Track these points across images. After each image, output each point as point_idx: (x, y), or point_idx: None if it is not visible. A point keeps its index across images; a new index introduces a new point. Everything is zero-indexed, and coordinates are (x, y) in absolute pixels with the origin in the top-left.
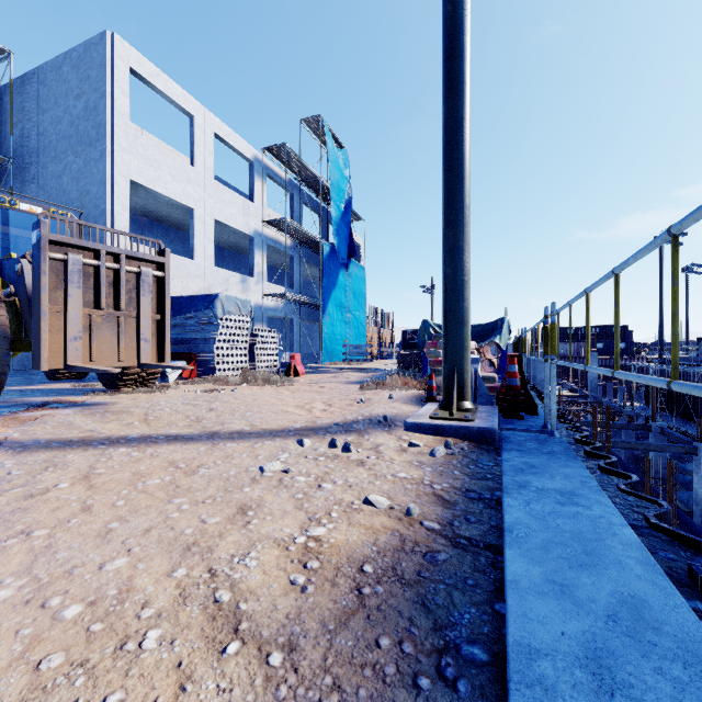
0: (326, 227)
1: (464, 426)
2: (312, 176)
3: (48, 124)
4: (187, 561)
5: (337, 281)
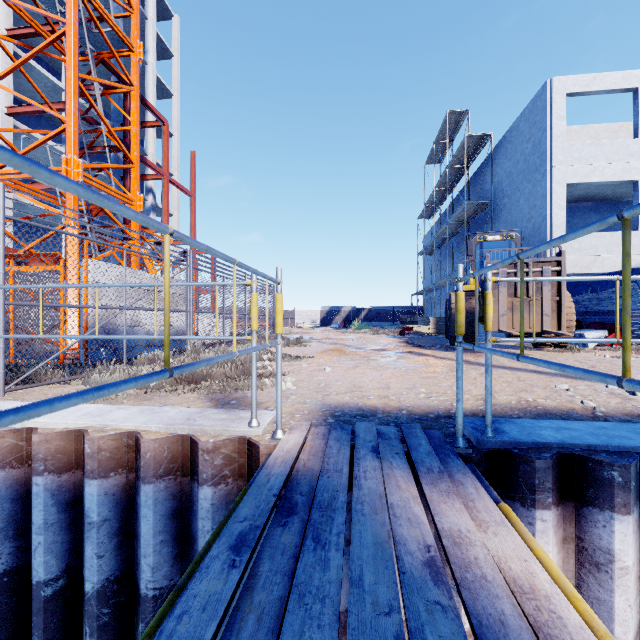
0: None
1: None
2: None
3: (511, 168)
4: None
5: None
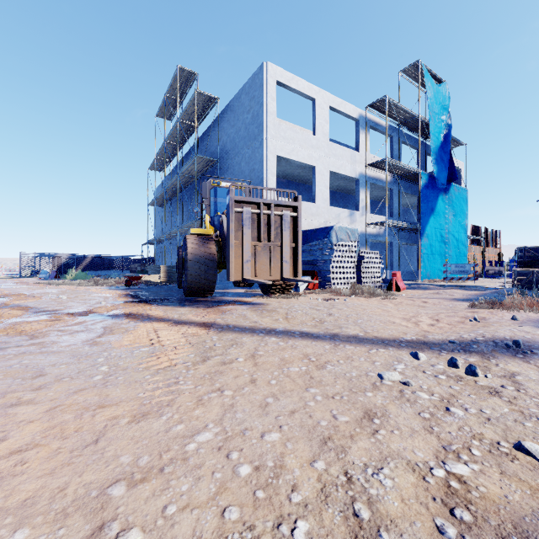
0: (423, 159)
1: None
2: (410, 116)
3: (234, 133)
4: (324, 454)
5: (435, 205)
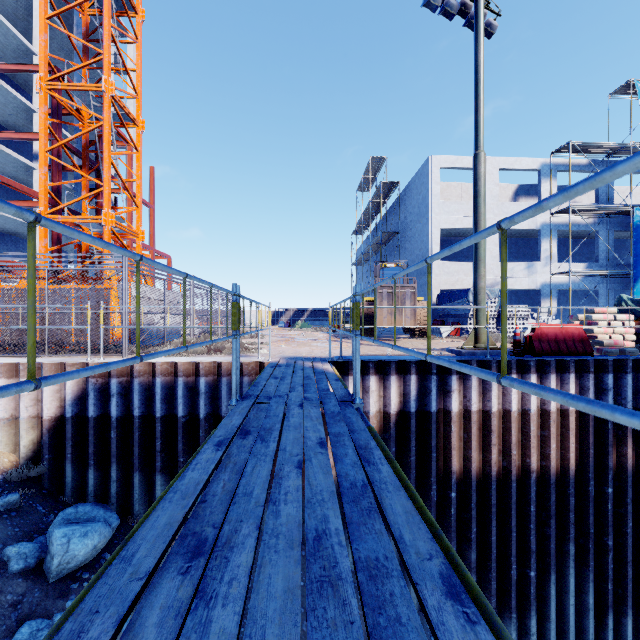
0: None
1: (456, 350)
2: (618, 146)
3: (411, 210)
4: None
5: None
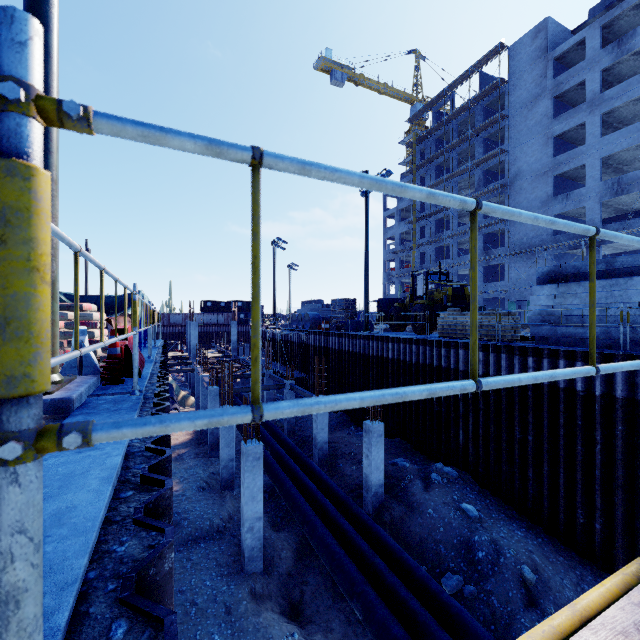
0: None
1: None
2: None
3: None
4: None
5: None
